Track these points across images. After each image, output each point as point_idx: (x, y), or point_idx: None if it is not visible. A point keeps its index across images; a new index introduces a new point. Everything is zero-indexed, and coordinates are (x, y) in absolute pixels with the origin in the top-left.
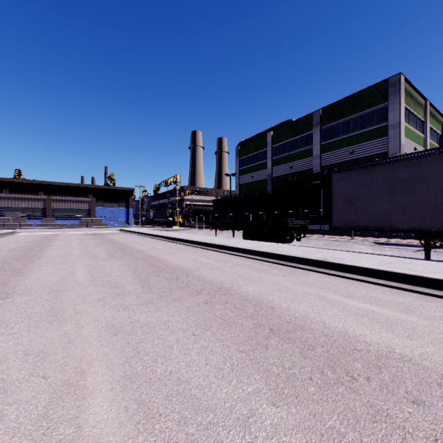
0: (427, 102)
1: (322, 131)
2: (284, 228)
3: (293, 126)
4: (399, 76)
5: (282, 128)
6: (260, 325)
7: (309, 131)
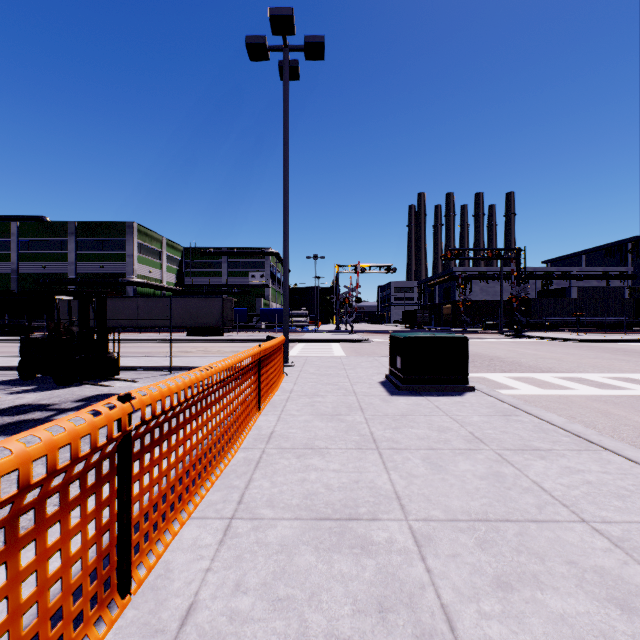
0: (164, 238)
1: (78, 242)
2: (25, 327)
3: (47, 226)
4: (133, 223)
5: (34, 223)
6: (4, 346)
7: (65, 237)
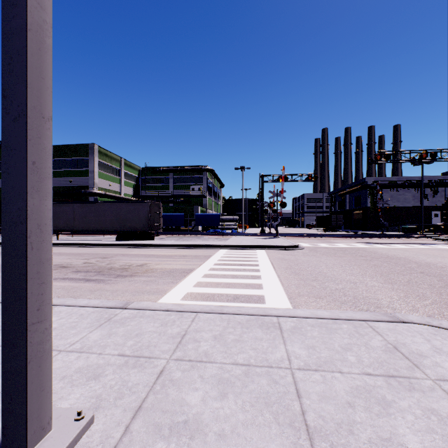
0: (122, 159)
1: (53, 162)
2: None
3: None
4: (93, 145)
5: None
6: None
7: None
